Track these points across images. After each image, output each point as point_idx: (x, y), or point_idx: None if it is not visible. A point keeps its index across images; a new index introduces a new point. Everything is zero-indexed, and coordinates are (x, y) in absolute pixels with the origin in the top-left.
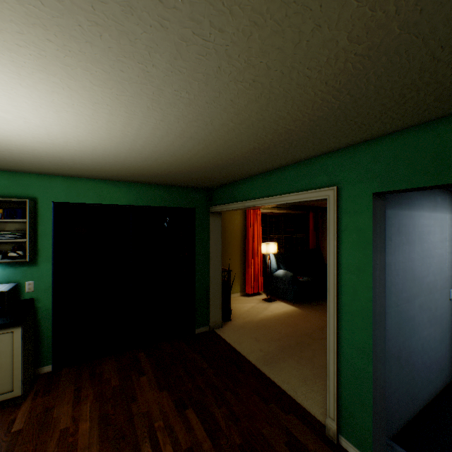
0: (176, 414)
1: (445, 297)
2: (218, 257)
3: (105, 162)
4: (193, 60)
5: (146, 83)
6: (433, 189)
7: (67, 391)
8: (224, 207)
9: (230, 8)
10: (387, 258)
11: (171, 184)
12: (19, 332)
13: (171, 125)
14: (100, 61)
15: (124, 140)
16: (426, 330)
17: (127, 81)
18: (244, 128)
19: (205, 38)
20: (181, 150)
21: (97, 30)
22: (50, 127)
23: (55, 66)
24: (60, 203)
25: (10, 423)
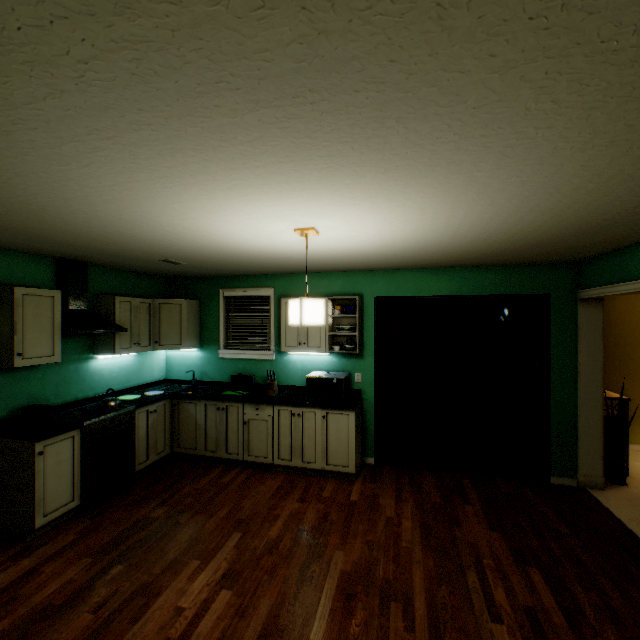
0: (511, 563)
1: None
2: (595, 372)
3: (425, 252)
4: (520, 154)
5: (471, 184)
6: None
7: (388, 487)
8: (604, 290)
9: (555, 113)
10: None
11: (508, 263)
12: (352, 416)
13: (501, 206)
14: (430, 184)
15: (447, 230)
16: None
17: (452, 188)
18: (614, 183)
19: (530, 138)
20: (518, 225)
21: (431, 169)
22: (383, 234)
23: (396, 196)
24: (381, 297)
25: (348, 492)
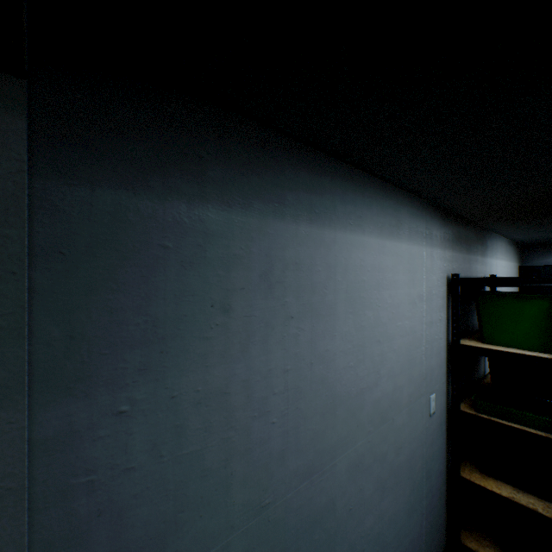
0: None
1: (420, 415)
2: None
3: None
4: None
5: None
6: (393, 189)
7: None
8: None
9: None
10: (206, 373)
11: None
12: None
13: None
14: None
15: None
16: (374, 511)
17: None
18: None
19: None
20: None
21: None
22: None
23: None
24: None
25: None
